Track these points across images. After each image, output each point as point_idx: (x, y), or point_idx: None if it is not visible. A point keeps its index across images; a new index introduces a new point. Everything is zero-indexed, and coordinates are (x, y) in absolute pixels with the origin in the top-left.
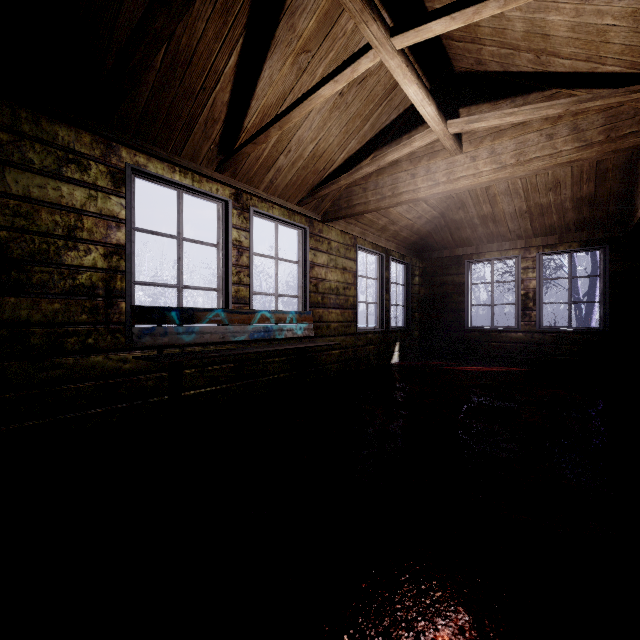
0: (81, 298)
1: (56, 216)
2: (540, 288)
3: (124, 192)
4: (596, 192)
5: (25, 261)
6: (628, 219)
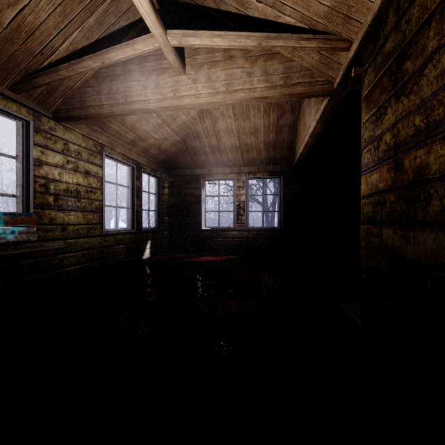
0: None
1: None
2: (247, 201)
3: None
4: (277, 140)
5: None
6: (292, 160)
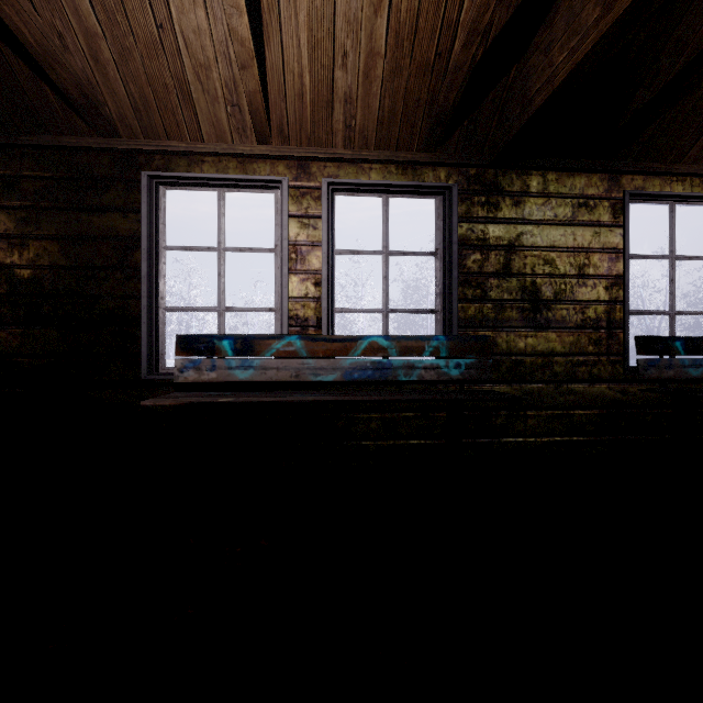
0: (587, 330)
1: (570, 258)
2: None
3: (621, 221)
4: None
5: (550, 301)
6: None
